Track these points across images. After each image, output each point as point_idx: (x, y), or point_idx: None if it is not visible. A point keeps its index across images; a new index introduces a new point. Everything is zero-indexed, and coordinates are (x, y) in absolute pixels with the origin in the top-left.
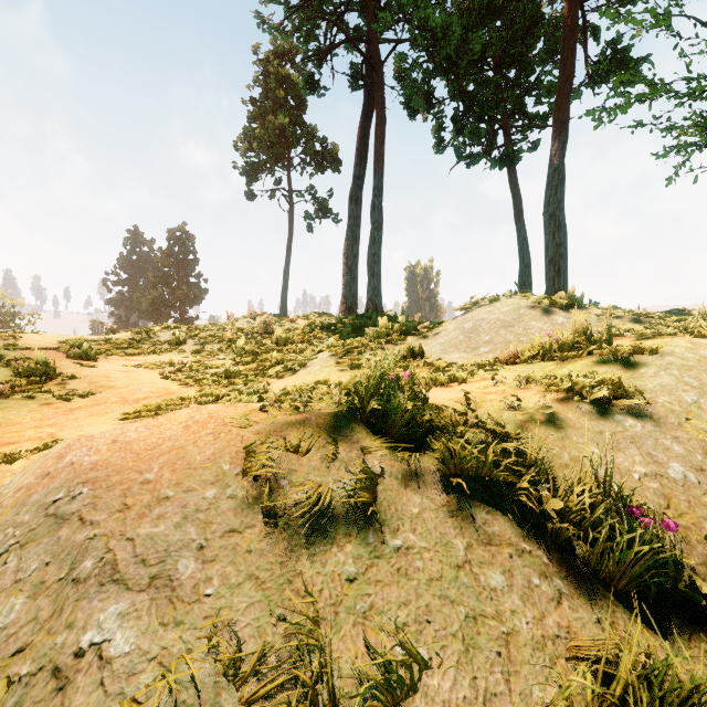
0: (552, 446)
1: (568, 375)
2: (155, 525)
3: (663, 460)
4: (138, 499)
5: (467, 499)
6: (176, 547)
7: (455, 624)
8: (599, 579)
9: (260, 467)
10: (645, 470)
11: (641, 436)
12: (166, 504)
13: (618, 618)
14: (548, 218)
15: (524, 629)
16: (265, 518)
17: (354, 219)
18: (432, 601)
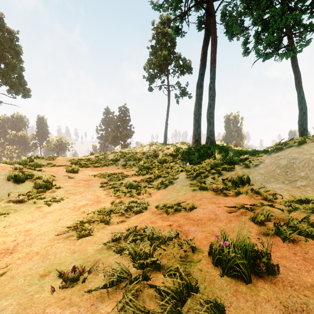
0: None
1: None
2: None
3: None
4: None
5: None
6: None
7: None
8: None
9: None
10: None
11: None
12: None
13: None
14: None
15: None
16: None
17: (199, 95)
18: None
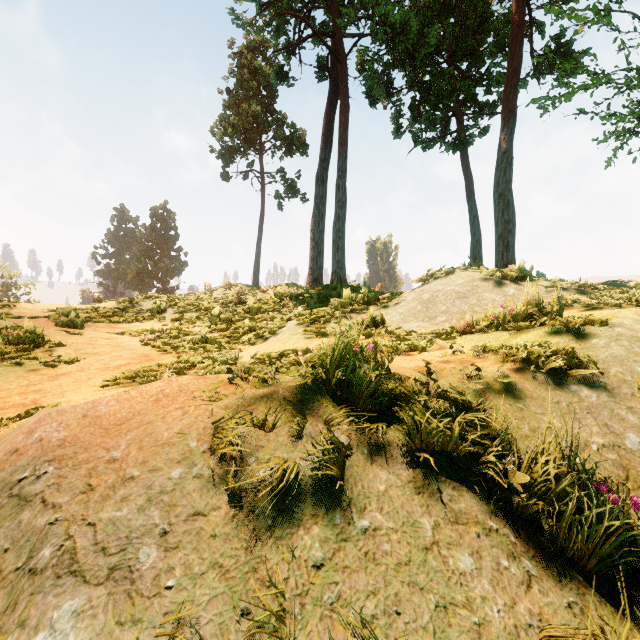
0: (512, 417)
1: (523, 345)
2: (118, 508)
3: (619, 430)
4: (103, 480)
5: (433, 475)
6: (138, 533)
7: (425, 615)
8: (566, 558)
9: (227, 444)
10: (603, 440)
11: (597, 407)
12: (130, 485)
13: (588, 601)
14: (497, 197)
15: (495, 618)
16: (231, 499)
17: (320, 198)
18: (401, 589)
